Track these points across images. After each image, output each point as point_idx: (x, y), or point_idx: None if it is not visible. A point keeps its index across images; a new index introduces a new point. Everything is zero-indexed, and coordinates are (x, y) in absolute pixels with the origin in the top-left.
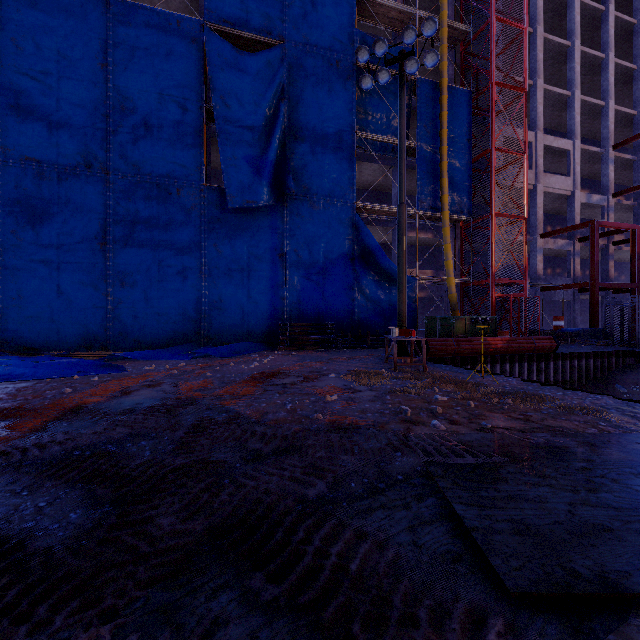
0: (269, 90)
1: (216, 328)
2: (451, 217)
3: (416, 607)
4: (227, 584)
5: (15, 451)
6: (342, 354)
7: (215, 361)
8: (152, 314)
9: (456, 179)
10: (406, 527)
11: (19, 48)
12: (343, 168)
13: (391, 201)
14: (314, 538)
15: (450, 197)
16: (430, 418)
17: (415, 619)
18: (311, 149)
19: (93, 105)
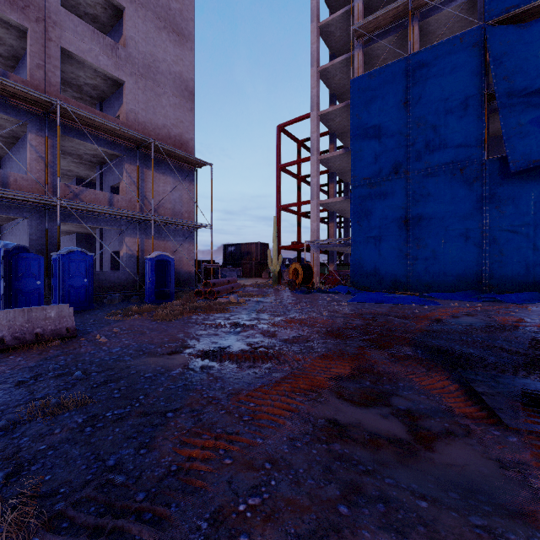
0: None
1: (497, 278)
2: None
3: None
4: None
5: (436, 331)
6: None
7: (507, 305)
8: (439, 267)
9: None
10: None
11: (360, 118)
12: None
13: None
14: None
15: None
16: None
17: None
18: None
19: (399, 132)
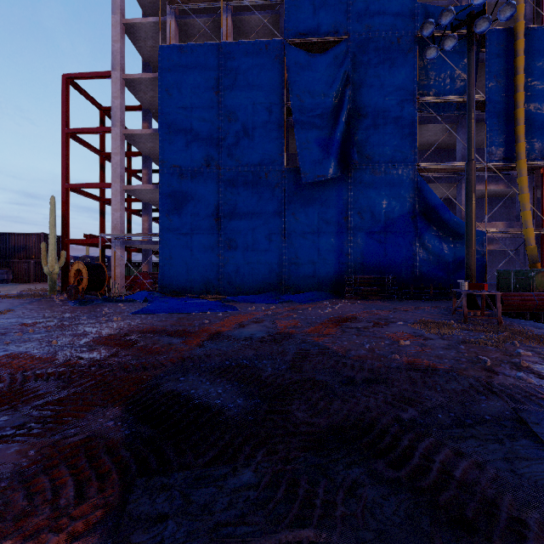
0: (336, 80)
1: (293, 279)
2: (529, 165)
3: (523, 516)
4: (355, 462)
5: (195, 357)
6: (405, 304)
7: (296, 306)
8: (248, 269)
9: (535, 124)
10: (501, 457)
11: (170, 94)
12: (404, 134)
13: (454, 157)
14: (417, 447)
15: (527, 144)
16: (513, 370)
17: (523, 523)
18: (373, 123)
19: (211, 122)
